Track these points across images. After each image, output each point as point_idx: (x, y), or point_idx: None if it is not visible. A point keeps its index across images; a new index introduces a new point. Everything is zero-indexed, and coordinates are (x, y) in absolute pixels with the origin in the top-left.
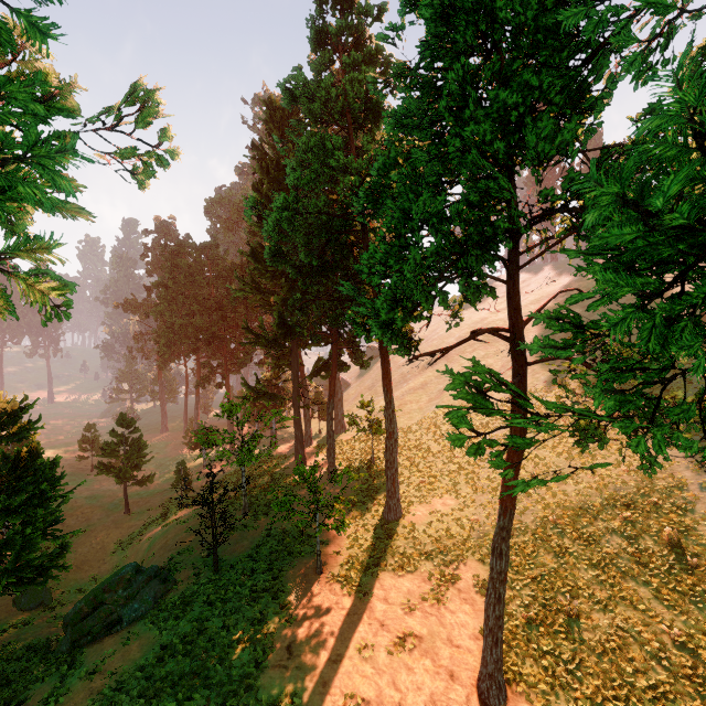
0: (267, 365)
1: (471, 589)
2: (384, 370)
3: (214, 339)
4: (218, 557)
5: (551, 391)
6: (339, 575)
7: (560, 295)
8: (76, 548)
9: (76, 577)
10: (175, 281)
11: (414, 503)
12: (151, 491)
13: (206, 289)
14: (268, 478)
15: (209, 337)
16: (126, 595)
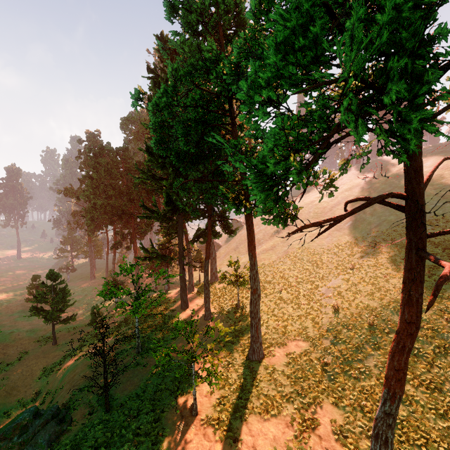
0: (161, 233)
1: (331, 436)
2: (249, 238)
3: (124, 214)
4: (111, 395)
5: (369, 252)
6: (212, 418)
7: (366, 184)
8: (10, 375)
9: (5, 401)
10: (98, 174)
11: (272, 344)
12: (76, 326)
13: (120, 180)
14: (159, 318)
15: (120, 213)
16: (20, 441)
